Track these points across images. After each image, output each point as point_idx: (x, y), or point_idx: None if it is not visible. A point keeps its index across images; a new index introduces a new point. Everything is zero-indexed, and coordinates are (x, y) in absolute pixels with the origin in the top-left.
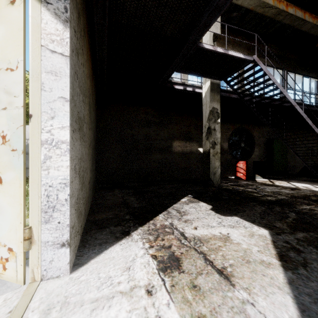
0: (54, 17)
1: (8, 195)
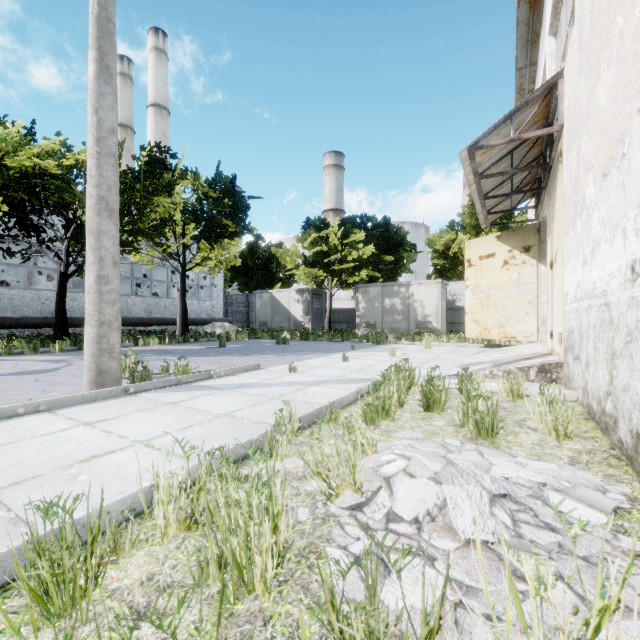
0: (545, 266)
1: (530, 318)
